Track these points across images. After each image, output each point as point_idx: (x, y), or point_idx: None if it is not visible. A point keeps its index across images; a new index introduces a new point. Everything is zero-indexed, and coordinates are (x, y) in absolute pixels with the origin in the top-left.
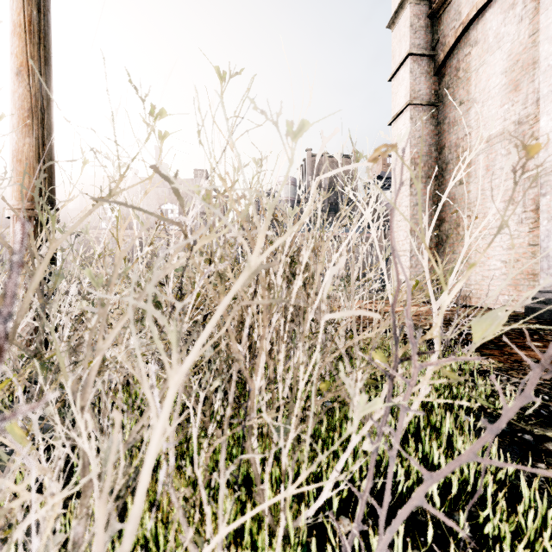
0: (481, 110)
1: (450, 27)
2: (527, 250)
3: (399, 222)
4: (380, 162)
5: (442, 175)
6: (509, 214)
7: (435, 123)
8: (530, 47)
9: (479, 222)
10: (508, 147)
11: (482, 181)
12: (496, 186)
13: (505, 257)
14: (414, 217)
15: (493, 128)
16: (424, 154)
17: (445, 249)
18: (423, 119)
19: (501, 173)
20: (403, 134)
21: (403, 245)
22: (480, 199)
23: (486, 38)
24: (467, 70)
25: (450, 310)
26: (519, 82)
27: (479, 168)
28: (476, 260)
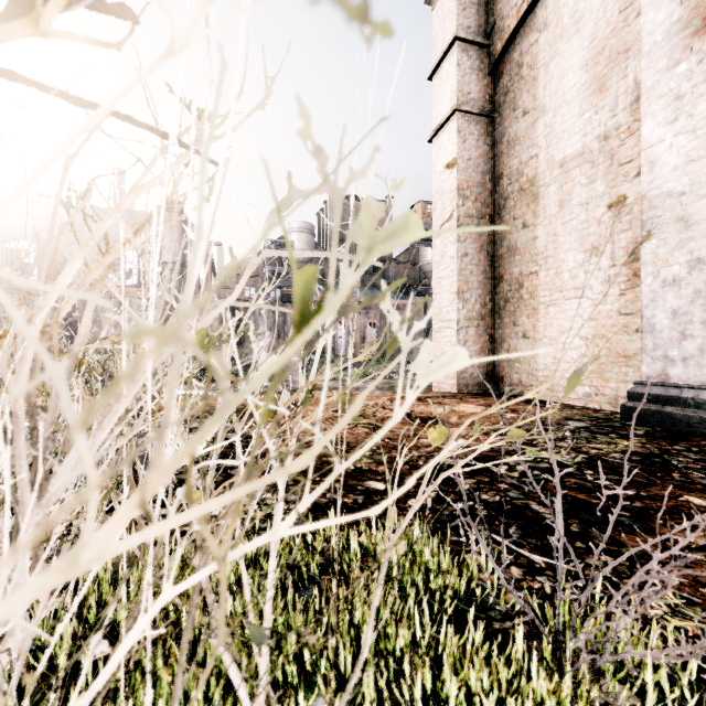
0: (553, 122)
1: (511, 4)
2: (617, 321)
3: (443, 280)
4: (420, 210)
5: (500, 215)
6: (591, 269)
7: (490, 142)
8: (622, 28)
9: (549, 280)
10: (590, 173)
11: (554, 223)
12: (573, 230)
13: (586, 331)
14: (462, 273)
15: (569, 147)
16: (476, 184)
17: (503, 319)
18: (475, 134)
19: (580, 211)
20: (447, 153)
21: (447, 312)
22: (552, 249)
23: (560, 18)
24: (534, 65)
25: (515, 409)
26: (606, 79)
27: (549, 204)
28: (546, 334)
